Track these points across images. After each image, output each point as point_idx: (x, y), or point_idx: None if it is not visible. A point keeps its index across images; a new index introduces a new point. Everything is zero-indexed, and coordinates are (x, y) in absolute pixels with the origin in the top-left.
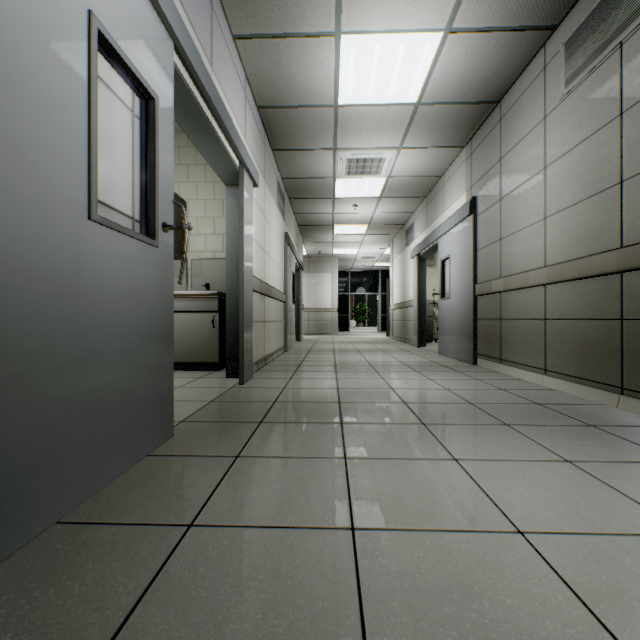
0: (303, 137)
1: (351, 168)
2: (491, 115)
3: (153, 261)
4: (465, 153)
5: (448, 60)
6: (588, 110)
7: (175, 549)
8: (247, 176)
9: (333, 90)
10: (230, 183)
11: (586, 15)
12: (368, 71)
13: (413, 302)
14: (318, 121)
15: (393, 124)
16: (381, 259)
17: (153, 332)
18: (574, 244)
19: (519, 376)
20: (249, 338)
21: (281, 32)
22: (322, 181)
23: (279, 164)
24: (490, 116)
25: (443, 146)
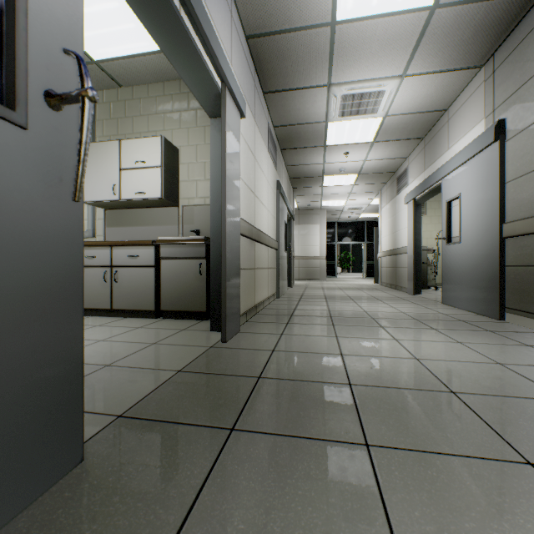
0: (295, 73)
1: (345, 107)
2: (530, 12)
3: (12, 152)
4: (483, 74)
5: None
6: None
7: None
8: (231, 101)
9: None
10: (214, 113)
11: None
12: None
13: (407, 248)
14: (312, 49)
15: (399, 42)
16: (367, 210)
17: (12, 290)
18: None
19: None
20: (234, 287)
21: None
22: (314, 127)
23: (270, 110)
24: (528, 14)
25: (455, 68)
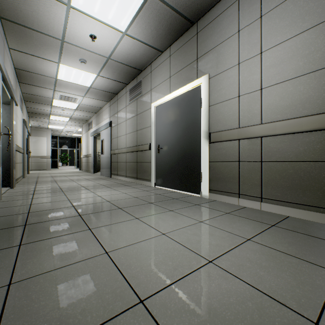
0: (38, 82)
1: (62, 98)
2: (115, 96)
3: None
4: (109, 104)
5: (99, 81)
6: (133, 110)
7: (31, 206)
8: (14, 103)
9: (56, 74)
10: (3, 103)
11: (132, 86)
12: (71, 74)
13: (91, 155)
14: (47, 80)
15: (81, 89)
16: (77, 132)
17: None
18: (131, 143)
19: (121, 179)
20: (15, 170)
21: (34, 55)
22: (46, 98)
23: (22, 87)
24: (115, 97)
25: (101, 100)
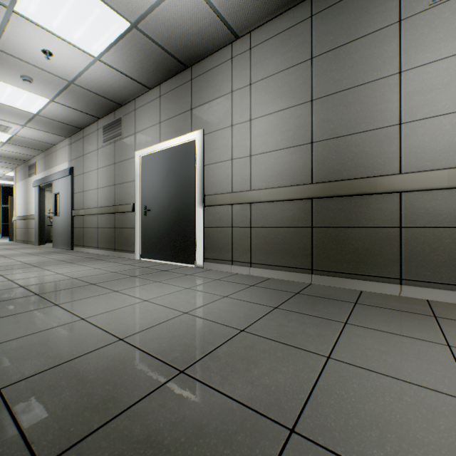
0: None
1: None
2: (80, 132)
3: None
4: (69, 141)
5: (54, 108)
6: (109, 156)
7: None
8: None
9: None
10: None
11: (108, 123)
12: (3, 92)
13: (35, 216)
14: None
15: (20, 115)
16: (3, 178)
17: None
18: (106, 201)
19: (90, 251)
20: None
21: None
22: None
23: None
24: (80, 132)
25: (55, 133)
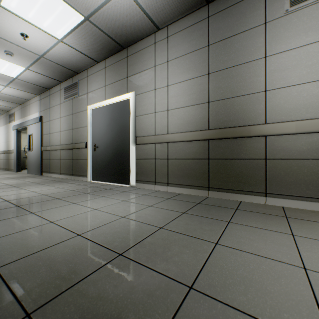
0: None
1: None
2: (47, 91)
3: None
4: (39, 97)
5: (28, 74)
6: (68, 109)
7: None
8: None
9: None
10: None
11: (68, 85)
12: None
13: (14, 151)
14: None
15: (3, 79)
16: None
17: None
18: (66, 140)
19: (55, 176)
20: None
21: None
22: None
23: None
24: (47, 91)
25: (29, 92)
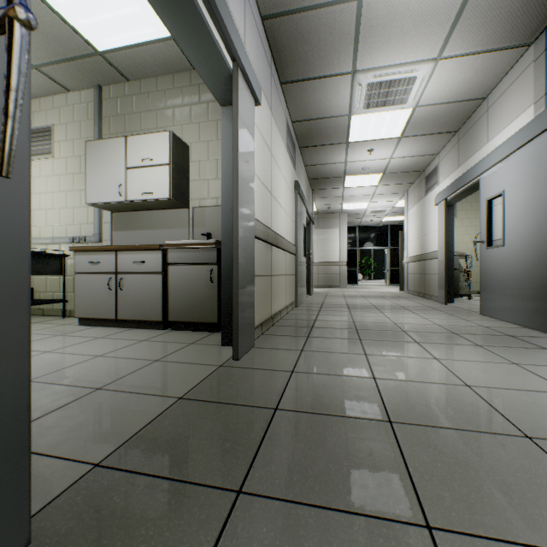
0: (316, 59)
1: (371, 98)
2: None
3: None
4: (532, 53)
5: None
6: None
7: None
8: (244, 84)
9: None
10: (225, 100)
11: None
12: None
13: (438, 253)
14: (335, 29)
15: (435, 18)
16: (391, 213)
17: None
18: None
19: None
20: (247, 297)
21: None
22: (335, 121)
23: (288, 103)
24: None
25: (499, 48)
